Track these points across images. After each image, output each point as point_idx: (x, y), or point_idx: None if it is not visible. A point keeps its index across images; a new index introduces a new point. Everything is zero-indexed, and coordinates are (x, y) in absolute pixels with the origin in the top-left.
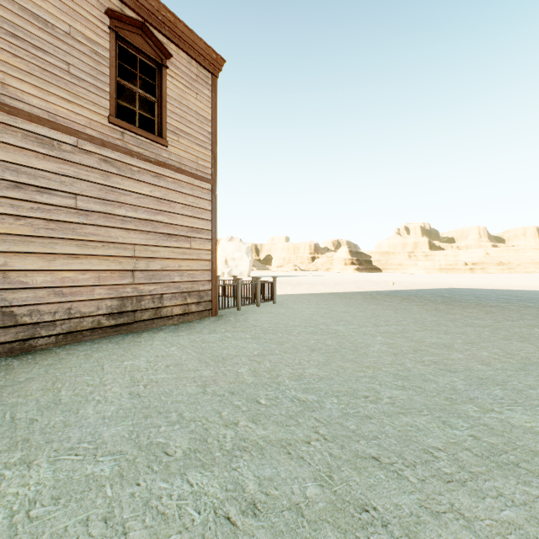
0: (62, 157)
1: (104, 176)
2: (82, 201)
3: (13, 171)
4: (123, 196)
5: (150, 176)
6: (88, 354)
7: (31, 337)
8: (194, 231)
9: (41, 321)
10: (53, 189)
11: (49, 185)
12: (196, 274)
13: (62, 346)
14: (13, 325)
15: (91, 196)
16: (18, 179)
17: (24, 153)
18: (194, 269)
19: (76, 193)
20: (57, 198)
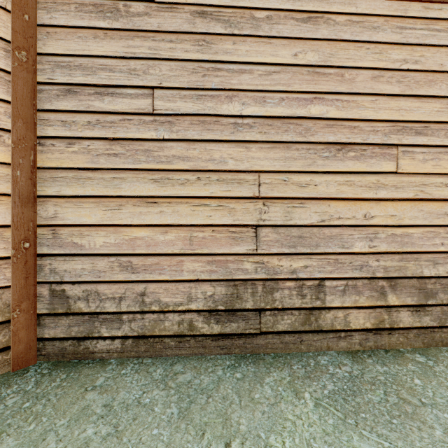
0: (132, 28)
1: (201, 44)
2: (162, 99)
3: (65, 68)
4: (236, 77)
5: (293, 22)
6: (86, 447)
7: (88, 335)
8: (407, 129)
9: (101, 310)
10: (118, 85)
11: (112, 81)
12: (412, 237)
13: (126, 361)
14: (65, 312)
15: (177, 87)
16: (70, 80)
17: (78, 36)
18: (405, 224)
19: (152, 86)
20: (124, 100)
